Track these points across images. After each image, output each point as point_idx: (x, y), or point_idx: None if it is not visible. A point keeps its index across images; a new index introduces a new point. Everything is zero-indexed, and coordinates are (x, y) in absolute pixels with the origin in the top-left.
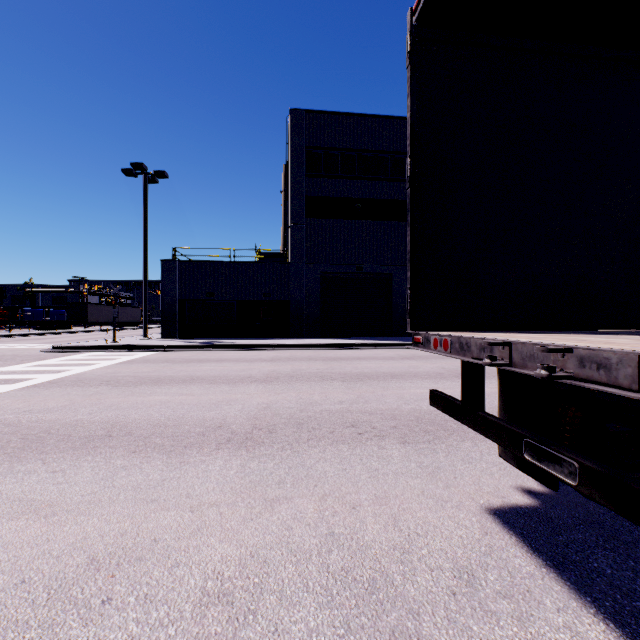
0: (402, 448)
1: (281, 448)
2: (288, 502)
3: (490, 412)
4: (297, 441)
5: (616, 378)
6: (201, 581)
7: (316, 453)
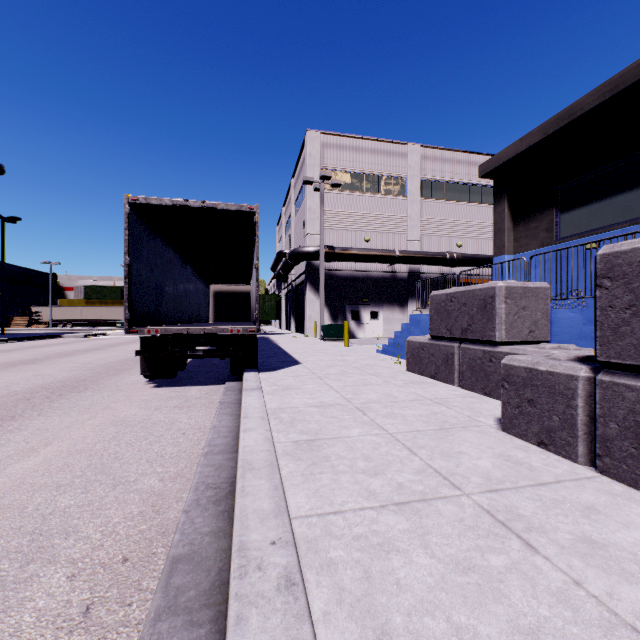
0: (88, 392)
1: (37, 411)
2: (112, 406)
3: (70, 378)
4: (31, 408)
5: (214, 332)
6: (148, 411)
7: (62, 404)
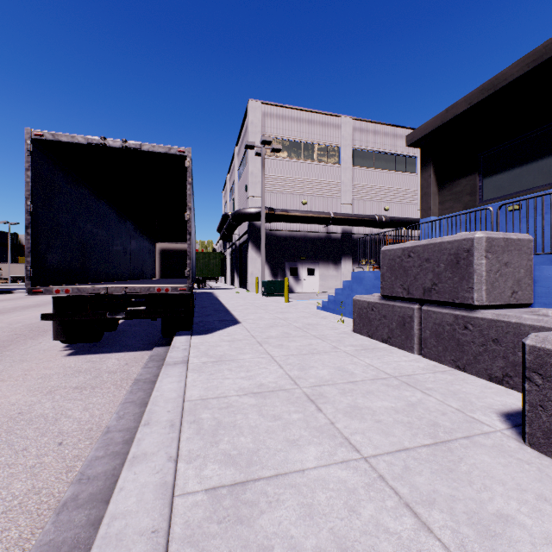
0: None
1: None
2: None
3: None
4: None
5: (138, 291)
6: (35, 397)
7: None
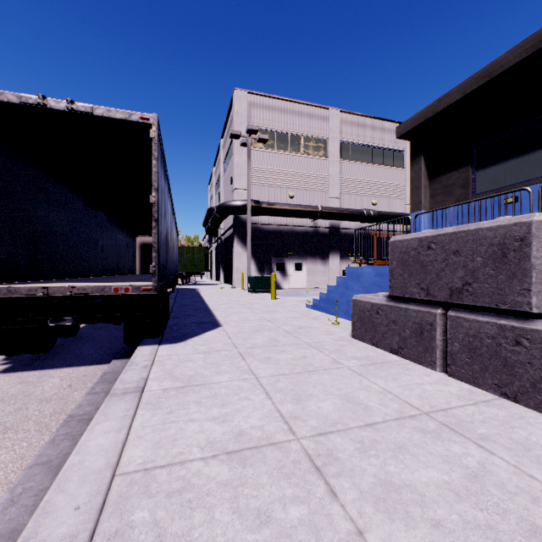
0: None
1: None
2: None
3: None
4: None
5: (88, 292)
6: None
7: None
